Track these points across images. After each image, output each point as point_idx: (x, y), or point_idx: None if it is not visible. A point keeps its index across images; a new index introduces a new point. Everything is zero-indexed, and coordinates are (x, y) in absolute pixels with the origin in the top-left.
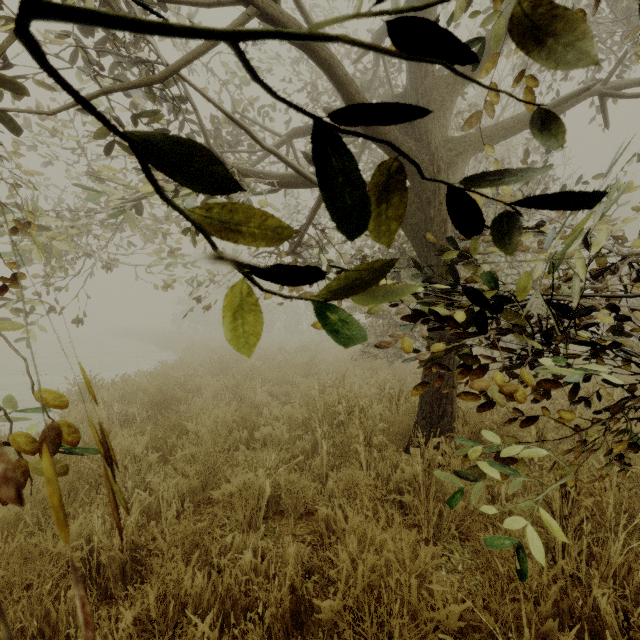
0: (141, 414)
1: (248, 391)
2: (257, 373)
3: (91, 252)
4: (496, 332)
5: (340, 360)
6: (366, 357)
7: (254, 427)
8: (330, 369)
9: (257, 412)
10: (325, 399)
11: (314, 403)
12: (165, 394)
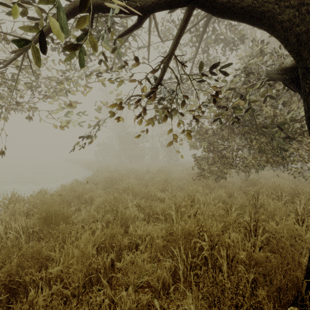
0: (40, 224)
1: (120, 207)
2: (130, 189)
3: (3, 102)
4: (306, 162)
5: (183, 178)
6: (202, 178)
7: (120, 245)
8: (178, 184)
9: (127, 223)
10: (185, 228)
11: (174, 231)
12: (52, 212)
